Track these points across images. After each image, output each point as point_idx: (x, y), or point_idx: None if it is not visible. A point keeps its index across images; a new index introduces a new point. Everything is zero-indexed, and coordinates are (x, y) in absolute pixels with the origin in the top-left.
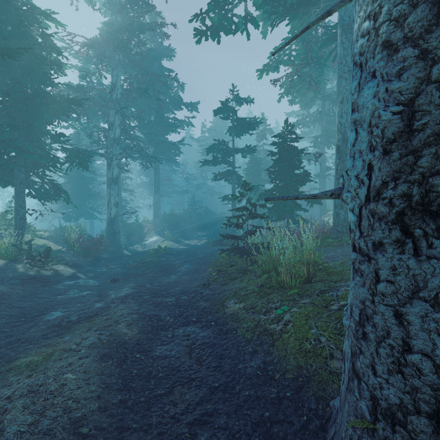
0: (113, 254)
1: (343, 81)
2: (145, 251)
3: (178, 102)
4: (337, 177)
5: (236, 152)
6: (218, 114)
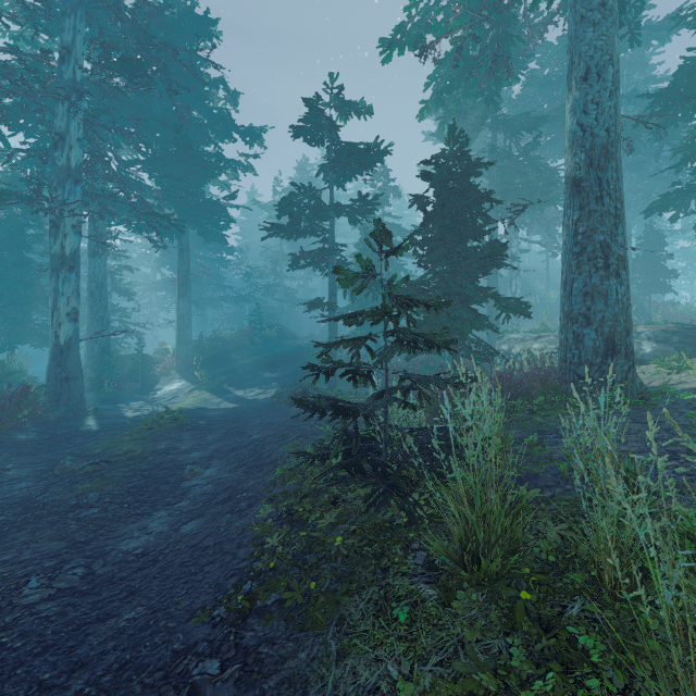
0: (53, 429)
1: (588, 29)
2: (137, 418)
3: (225, 125)
4: (575, 252)
5: (336, 215)
6: (300, 135)
